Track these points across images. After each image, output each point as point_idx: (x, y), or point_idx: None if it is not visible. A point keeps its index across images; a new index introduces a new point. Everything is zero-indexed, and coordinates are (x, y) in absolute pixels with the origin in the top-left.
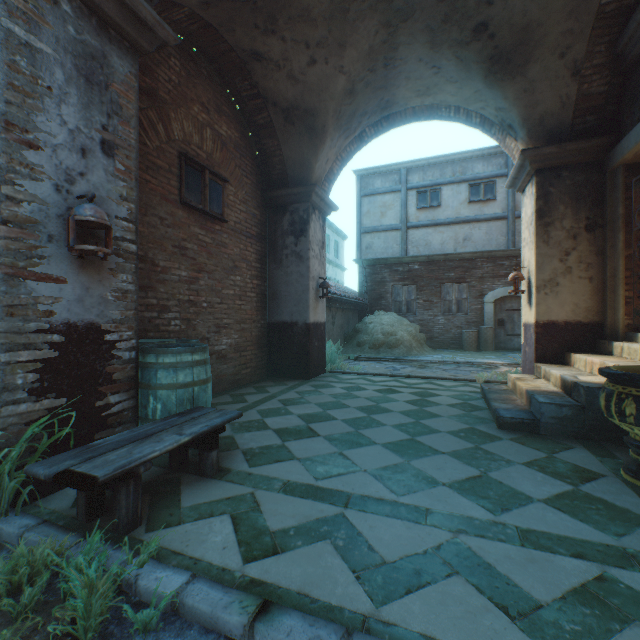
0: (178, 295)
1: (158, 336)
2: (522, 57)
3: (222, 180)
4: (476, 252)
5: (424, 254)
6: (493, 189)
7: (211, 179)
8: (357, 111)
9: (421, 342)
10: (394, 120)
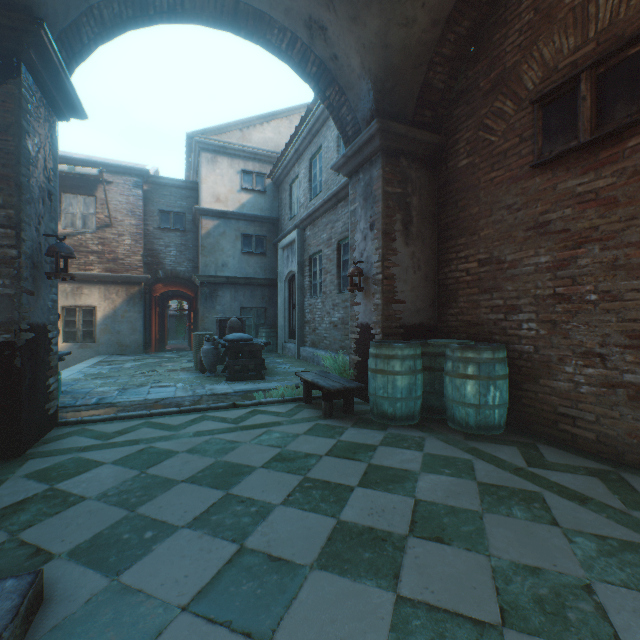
0: (533, 290)
1: (504, 340)
2: None
3: (637, 41)
4: None
5: None
6: None
7: (605, 71)
8: None
9: None
10: None
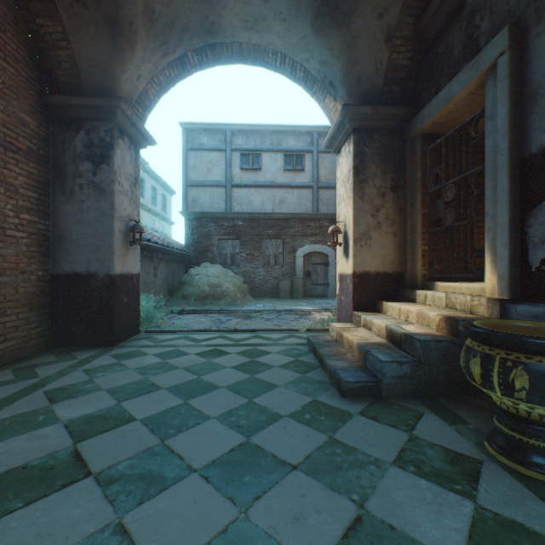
0: None
1: None
2: (349, 5)
3: None
4: (290, 213)
5: (247, 211)
6: (303, 162)
7: None
8: (177, 22)
9: (245, 292)
10: (220, 53)
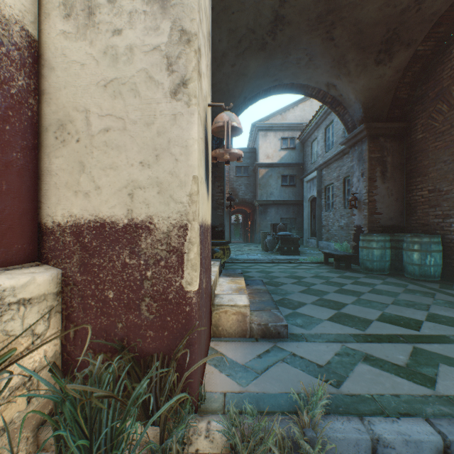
0: None
1: (442, 233)
2: None
3: None
4: None
5: None
6: None
7: None
8: None
9: None
10: None
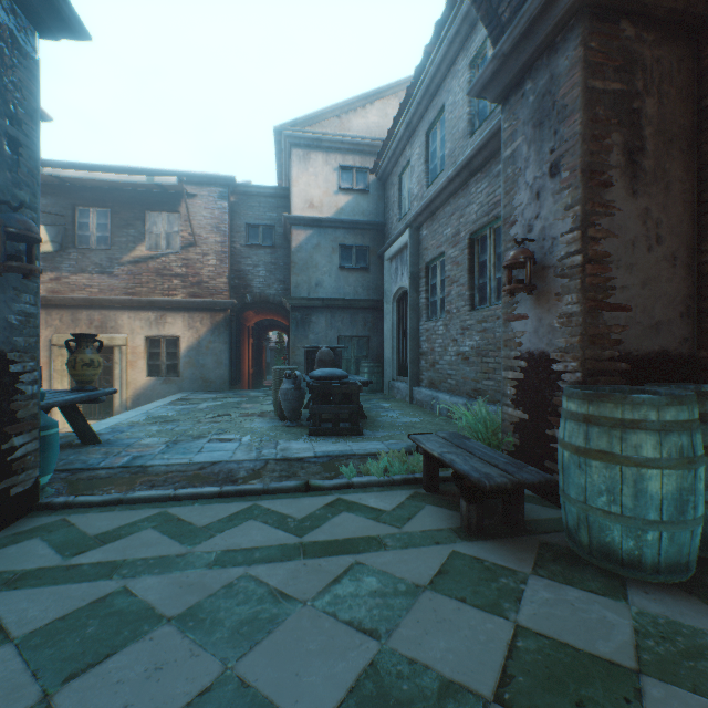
0: None
1: None
2: None
3: None
4: None
5: None
6: None
7: None
8: None
9: None
10: None
